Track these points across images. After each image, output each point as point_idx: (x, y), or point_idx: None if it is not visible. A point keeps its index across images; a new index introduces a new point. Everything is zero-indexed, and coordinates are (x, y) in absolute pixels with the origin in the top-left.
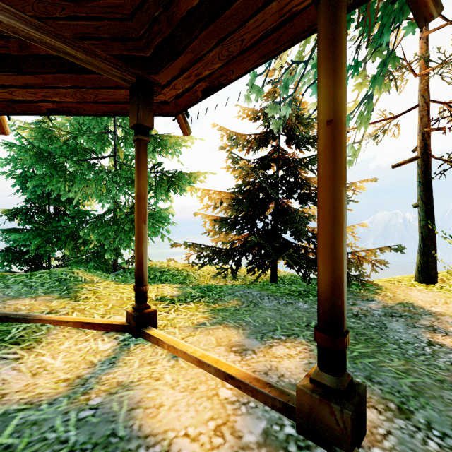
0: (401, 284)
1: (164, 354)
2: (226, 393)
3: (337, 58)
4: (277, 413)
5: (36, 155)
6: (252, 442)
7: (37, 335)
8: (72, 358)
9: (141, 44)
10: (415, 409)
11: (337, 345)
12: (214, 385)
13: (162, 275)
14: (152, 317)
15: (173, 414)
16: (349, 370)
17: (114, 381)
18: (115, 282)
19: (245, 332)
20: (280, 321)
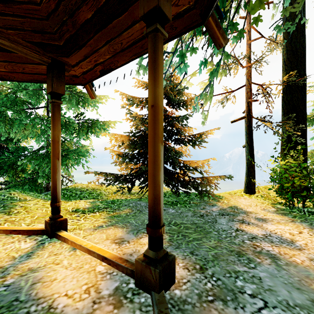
0: (235, 195)
1: (68, 248)
2: (100, 268)
3: (156, 70)
4: (128, 277)
5: None
6: (106, 294)
7: None
8: None
9: (56, 36)
10: (209, 267)
11: (155, 233)
12: (94, 264)
13: (81, 193)
14: (63, 223)
15: (61, 284)
16: (182, 249)
17: (26, 267)
18: (44, 199)
19: (127, 230)
20: None
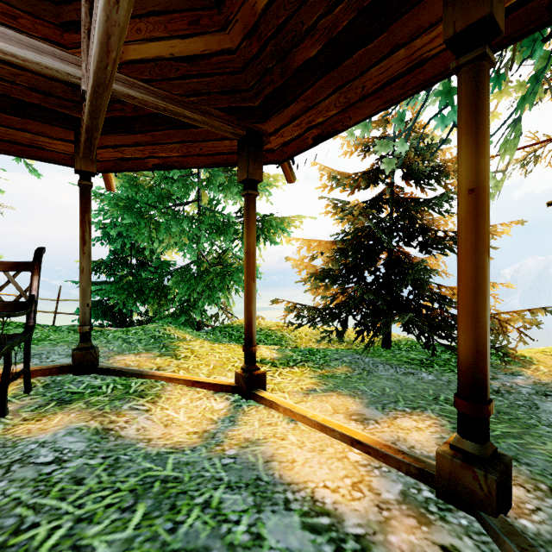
0: None
1: (281, 417)
2: (355, 456)
3: (480, 127)
4: (412, 479)
5: (125, 205)
6: (391, 499)
7: (155, 390)
8: (192, 414)
9: (250, 94)
10: None
11: (480, 412)
12: (341, 449)
13: None
14: (261, 379)
15: (308, 469)
16: None
17: (240, 437)
18: (208, 341)
19: (363, 402)
20: (402, 392)
